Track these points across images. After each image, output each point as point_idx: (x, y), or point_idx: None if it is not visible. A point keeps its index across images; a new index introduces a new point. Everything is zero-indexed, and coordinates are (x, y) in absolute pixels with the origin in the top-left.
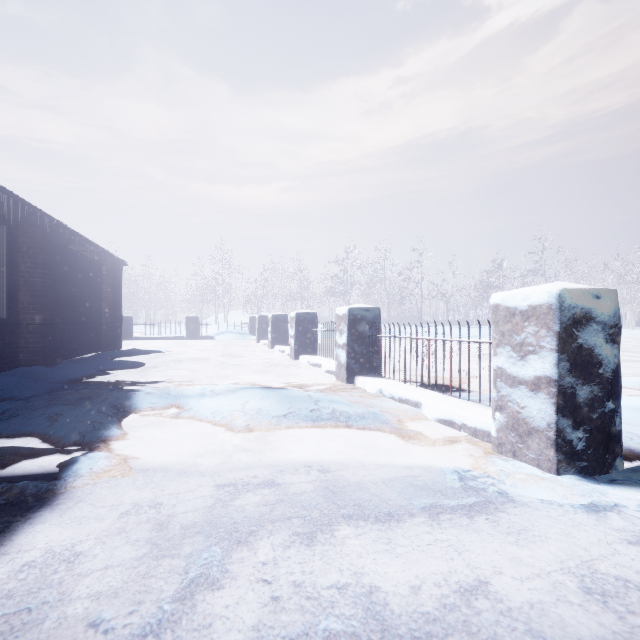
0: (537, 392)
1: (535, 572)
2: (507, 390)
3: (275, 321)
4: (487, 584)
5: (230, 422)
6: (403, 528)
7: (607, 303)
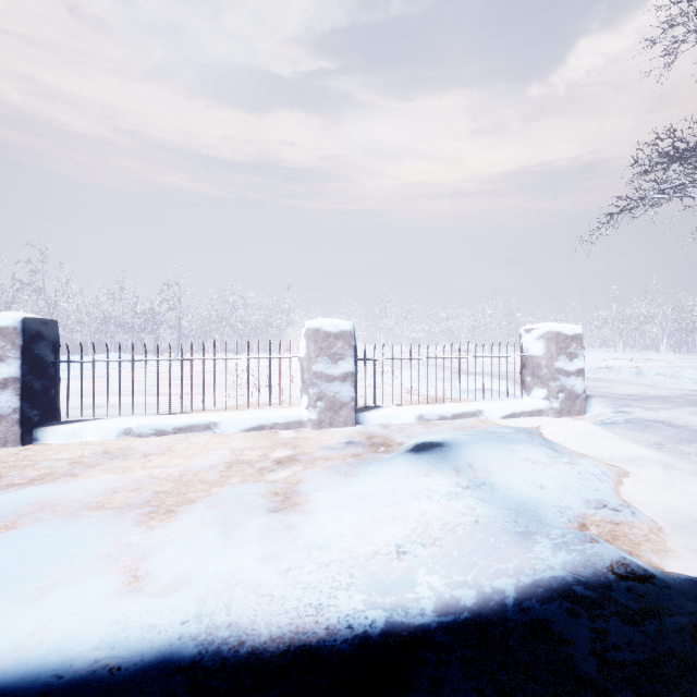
0: (578, 376)
1: None
2: (565, 379)
3: None
4: None
5: (613, 471)
6: None
7: None
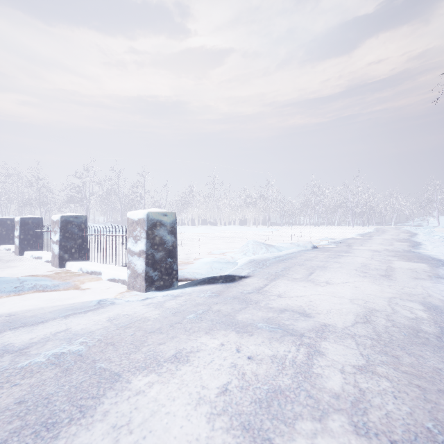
0: (140, 257)
1: (95, 321)
2: (131, 258)
3: (1, 224)
4: (70, 329)
5: None
6: (45, 324)
7: (170, 218)
